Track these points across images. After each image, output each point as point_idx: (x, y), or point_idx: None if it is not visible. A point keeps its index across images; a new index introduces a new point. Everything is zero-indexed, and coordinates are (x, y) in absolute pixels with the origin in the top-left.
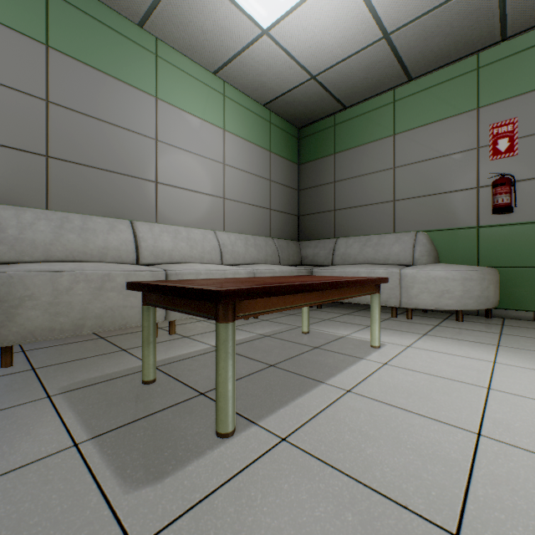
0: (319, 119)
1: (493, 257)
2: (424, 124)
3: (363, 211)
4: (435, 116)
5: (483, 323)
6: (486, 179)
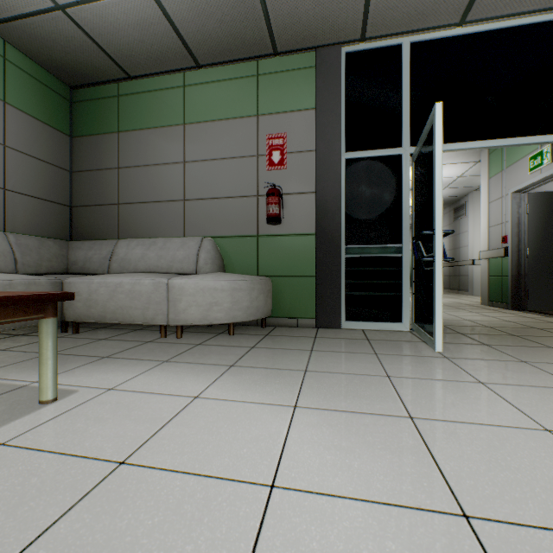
0: (99, 82)
1: (269, 266)
2: (213, 120)
3: (152, 208)
4: (223, 114)
5: (252, 334)
6: (264, 188)
